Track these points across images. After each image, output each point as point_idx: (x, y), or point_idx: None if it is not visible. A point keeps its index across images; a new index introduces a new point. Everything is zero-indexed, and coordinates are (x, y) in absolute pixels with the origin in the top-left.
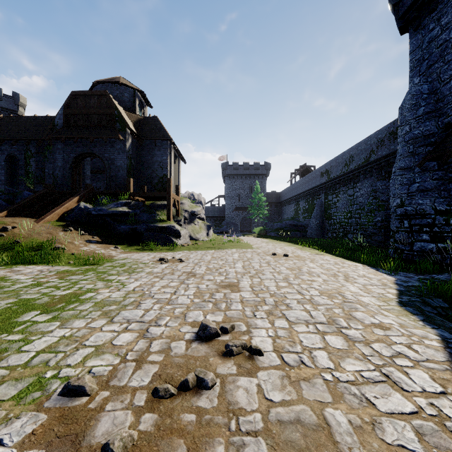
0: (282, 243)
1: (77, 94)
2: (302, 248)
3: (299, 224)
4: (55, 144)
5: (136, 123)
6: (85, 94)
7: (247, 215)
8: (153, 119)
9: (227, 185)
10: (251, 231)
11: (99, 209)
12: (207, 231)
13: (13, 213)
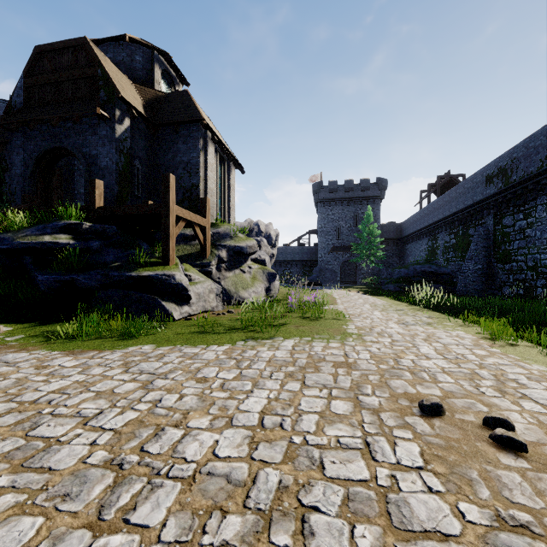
0: (418, 312)
1: (42, 50)
2: (498, 341)
3: (441, 272)
4: (12, 139)
5: (152, 102)
6: (54, 49)
7: (350, 257)
8: (181, 94)
9: (321, 215)
10: (357, 281)
11: None
12: (268, 284)
13: None
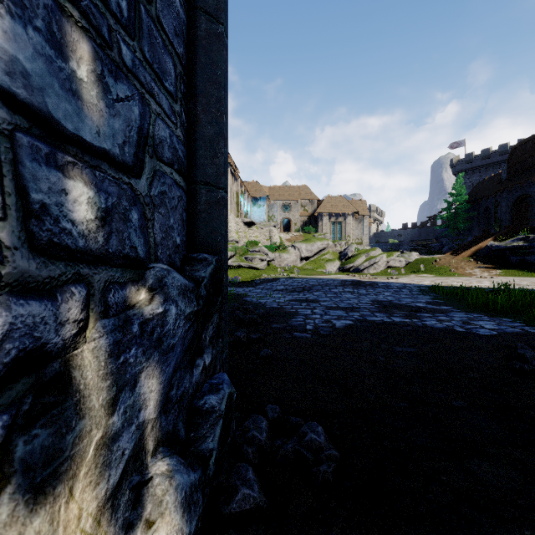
0: None
1: (515, 147)
2: None
3: None
4: (501, 195)
5: None
6: (521, 144)
7: None
8: None
9: None
10: None
11: (496, 245)
12: None
13: (456, 252)
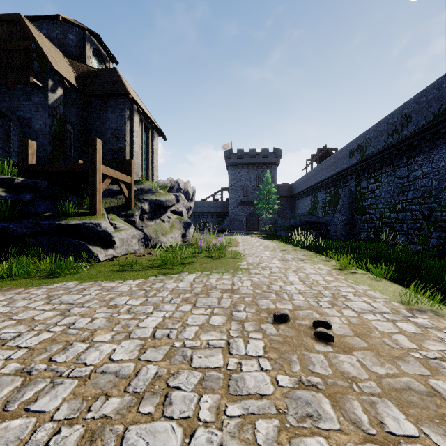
0: (297, 251)
1: None
2: (344, 270)
3: (319, 221)
4: None
5: (83, 75)
6: None
7: (254, 210)
8: (110, 70)
9: (231, 176)
10: (259, 229)
11: None
12: (184, 231)
13: None
